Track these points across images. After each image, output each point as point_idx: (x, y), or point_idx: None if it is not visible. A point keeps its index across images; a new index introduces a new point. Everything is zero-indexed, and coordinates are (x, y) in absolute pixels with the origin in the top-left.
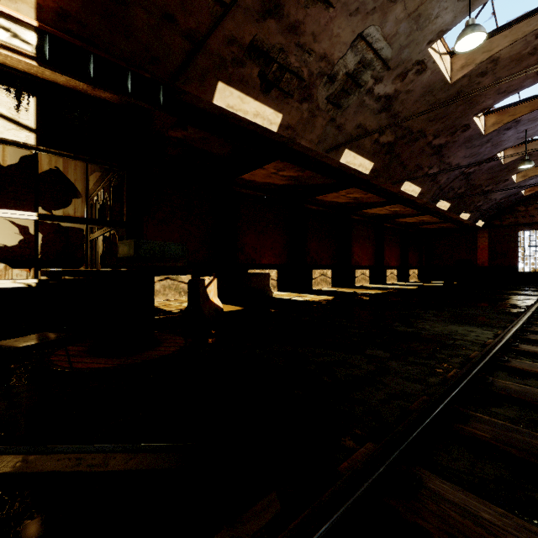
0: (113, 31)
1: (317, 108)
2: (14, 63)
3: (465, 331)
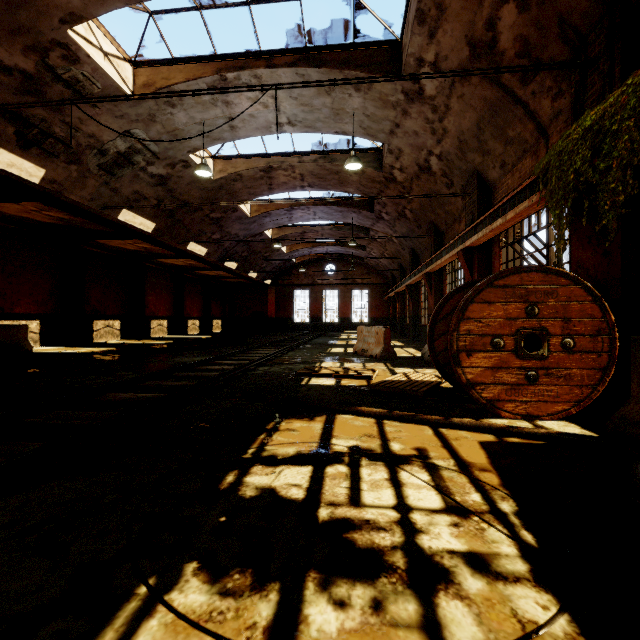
0: None
1: (88, 171)
2: None
3: (199, 359)
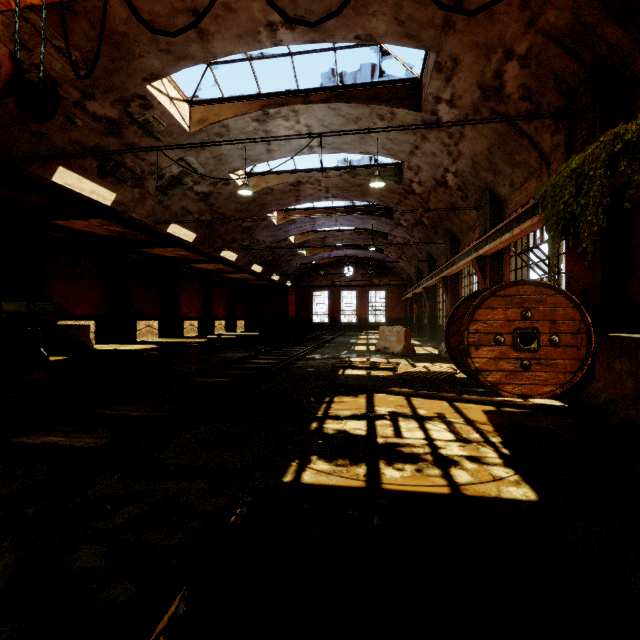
0: None
1: (147, 192)
2: None
3: (242, 355)
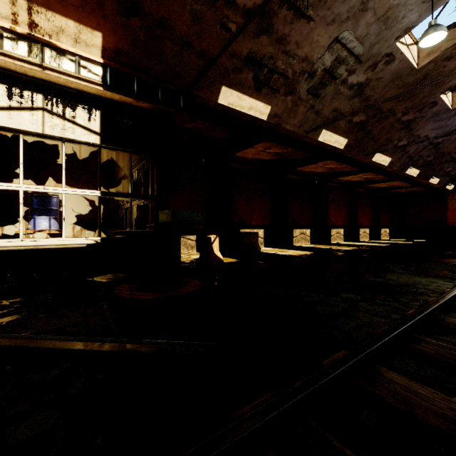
0: (150, 59)
1: (299, 98)
2: (88, 89)
3: (427, 282)
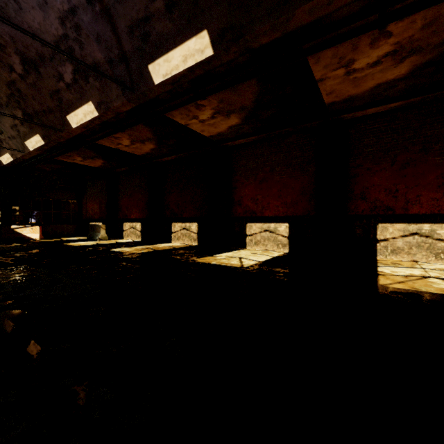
0: None
1: (5, 140)
2: None
3: None
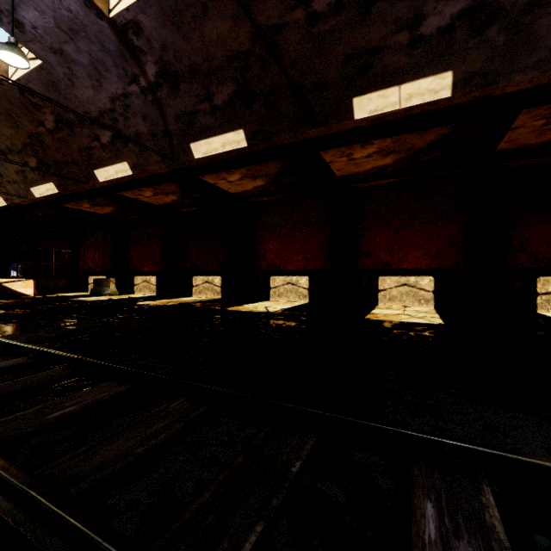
0: None
1: (1, 183)
2: None
3: None
